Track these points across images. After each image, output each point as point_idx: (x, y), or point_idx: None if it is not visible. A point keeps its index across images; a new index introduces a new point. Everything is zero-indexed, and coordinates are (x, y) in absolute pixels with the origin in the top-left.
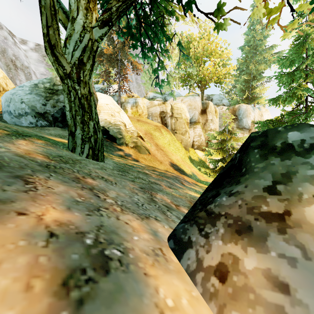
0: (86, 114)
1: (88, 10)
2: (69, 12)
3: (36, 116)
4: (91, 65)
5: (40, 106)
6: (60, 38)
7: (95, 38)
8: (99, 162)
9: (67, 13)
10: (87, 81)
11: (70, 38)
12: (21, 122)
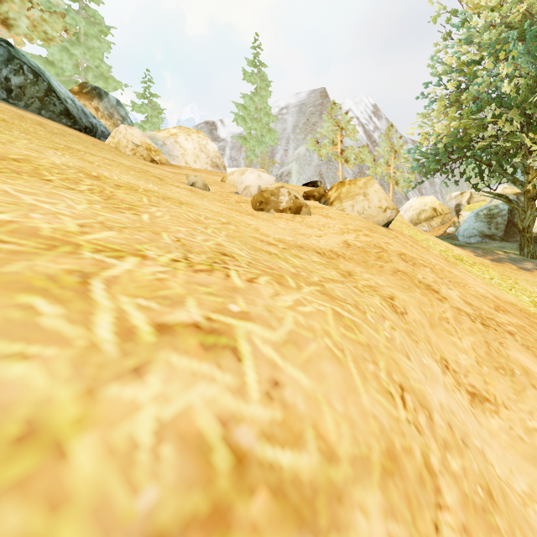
0: (530, 243)
1: (531, 208)
2: (523, 209)
3: (481, 236)
4: (533, 225)
5: (485, 230)
6: (520, 221)
7: (535, 215)
8: (536, 260)
9: (522, 211)
10: (530, 231)
11: (524, 219)
12: (471, 240)
